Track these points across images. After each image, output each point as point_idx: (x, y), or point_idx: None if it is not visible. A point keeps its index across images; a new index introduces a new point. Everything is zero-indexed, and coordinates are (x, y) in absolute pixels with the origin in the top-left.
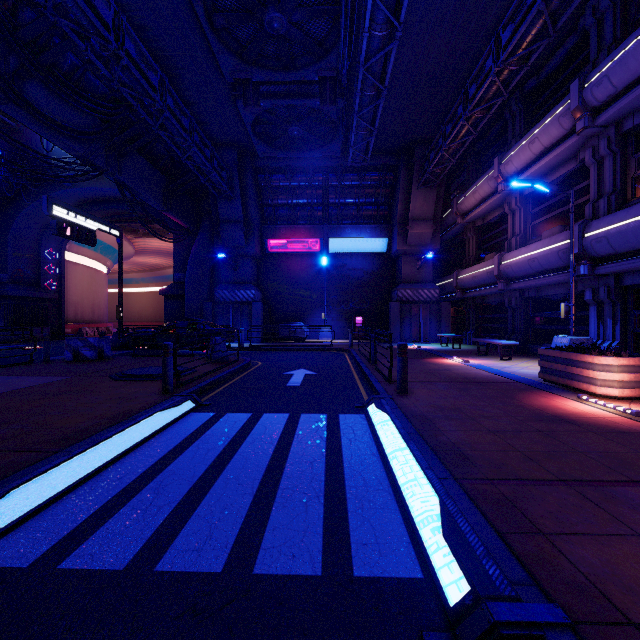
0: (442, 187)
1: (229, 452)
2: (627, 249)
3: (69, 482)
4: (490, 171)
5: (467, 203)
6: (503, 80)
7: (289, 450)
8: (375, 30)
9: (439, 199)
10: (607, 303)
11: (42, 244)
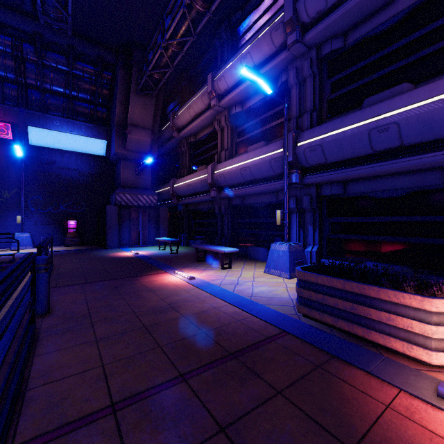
0: (160, 101)
1: None
2: (338, 159)
3: None
4: (204, 87)
5: (182, 118)
6: None
7: None
8: None
9: (157, 112)
10: (309, 211)
11: None
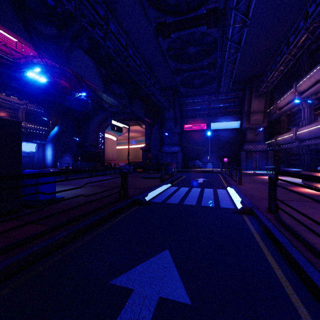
0: (268, 96)
1: (187, 193)
2: None
3: (156, 194)
4: (291, 89)
5: (281, 103)
6: (292, 55)
7: (203, 194)
8: (231, 50)
9: (267, 101)
10: None
11: (98, 131)
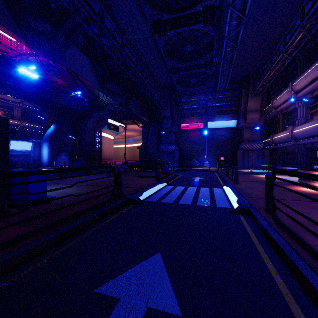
0: (264, 95)
1: (183, 192)
2: None
3: (151, 193)
4: (288, 88)
5: (277, 102)
6: (288, 53)
7: (199, 193)
8: (227, 48)
9: (263, 101)
10: None
11: (95, 130)
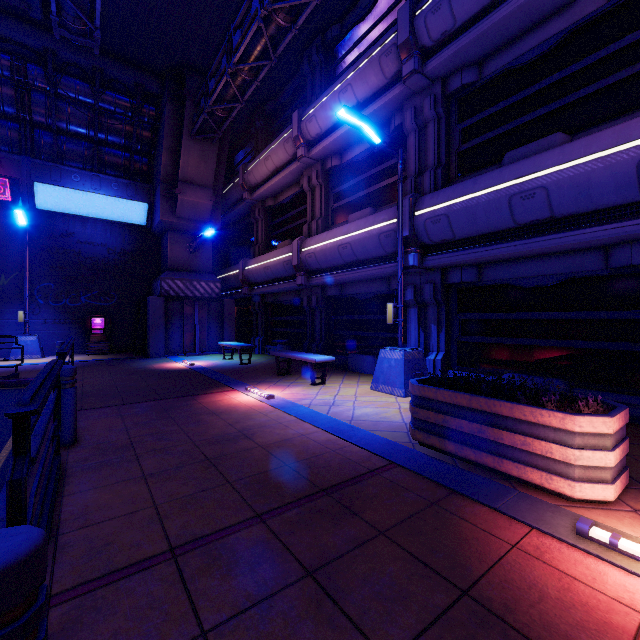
0: (225, 148)
1: None
2: (469, 233)
3: None
4: (287, 130)
5: (257, 173)
6: None
7: None
8: None
9: (221, 163)
10: (431, 305)
11: None
